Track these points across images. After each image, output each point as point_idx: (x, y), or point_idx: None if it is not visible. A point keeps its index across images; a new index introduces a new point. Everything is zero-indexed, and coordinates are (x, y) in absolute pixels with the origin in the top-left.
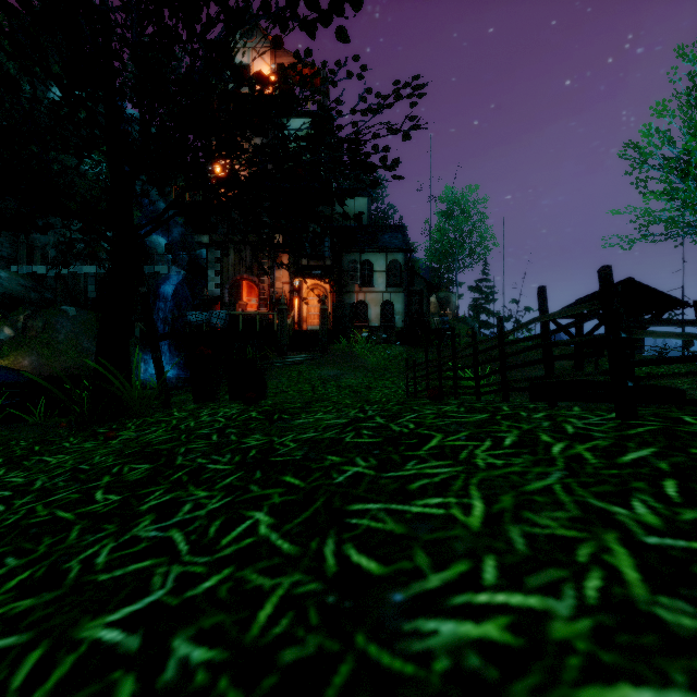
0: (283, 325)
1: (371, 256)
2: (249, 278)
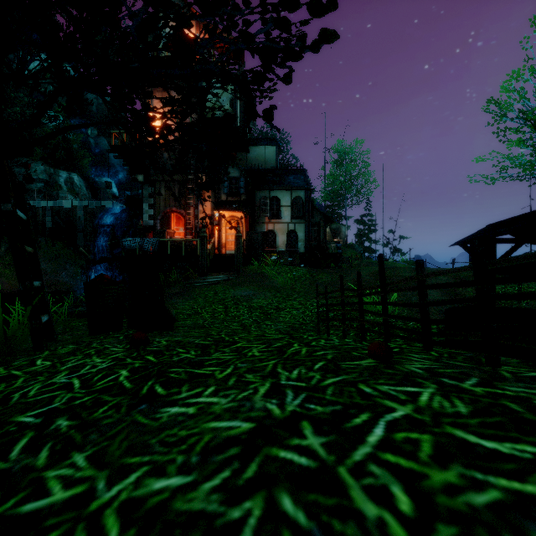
0: (204, 249)
1: (279, 193)
2: (178, 210)
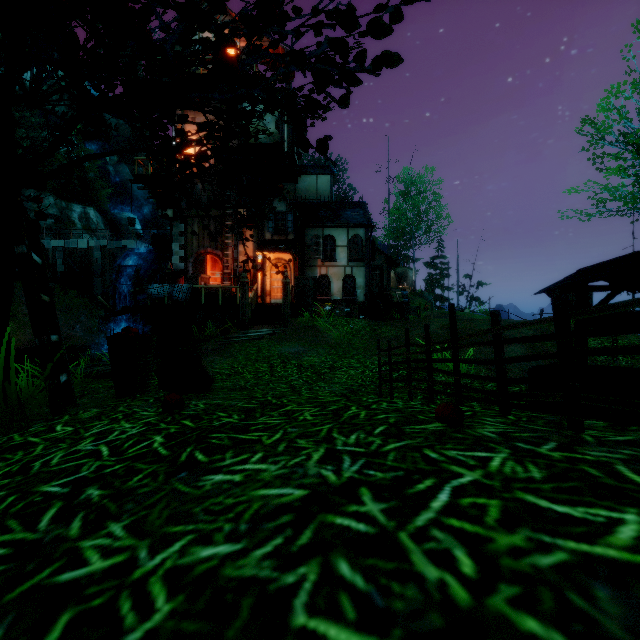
0: (245, 298)
1: (334, 231)
2: (213, 252)
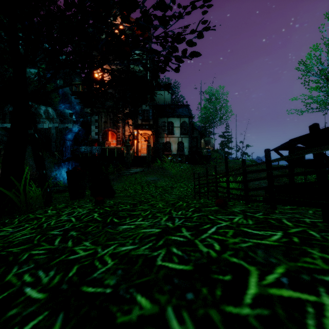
0: (128, 153)
1: (173, 119)
2: (112, 130)
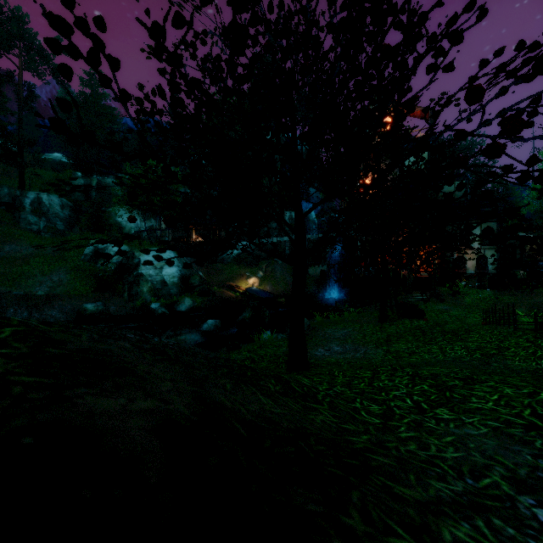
0: (409, 277)
1: None
2: None
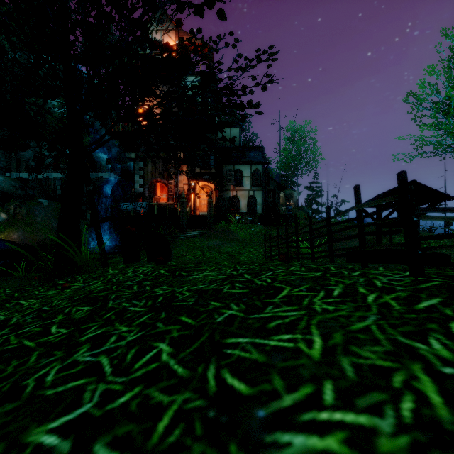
0: (183, 211)
1: (241, 166)
2: (162, 181)
